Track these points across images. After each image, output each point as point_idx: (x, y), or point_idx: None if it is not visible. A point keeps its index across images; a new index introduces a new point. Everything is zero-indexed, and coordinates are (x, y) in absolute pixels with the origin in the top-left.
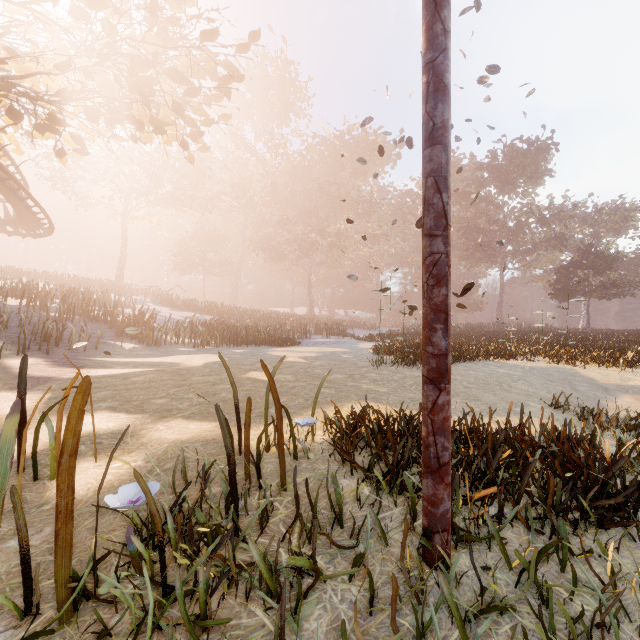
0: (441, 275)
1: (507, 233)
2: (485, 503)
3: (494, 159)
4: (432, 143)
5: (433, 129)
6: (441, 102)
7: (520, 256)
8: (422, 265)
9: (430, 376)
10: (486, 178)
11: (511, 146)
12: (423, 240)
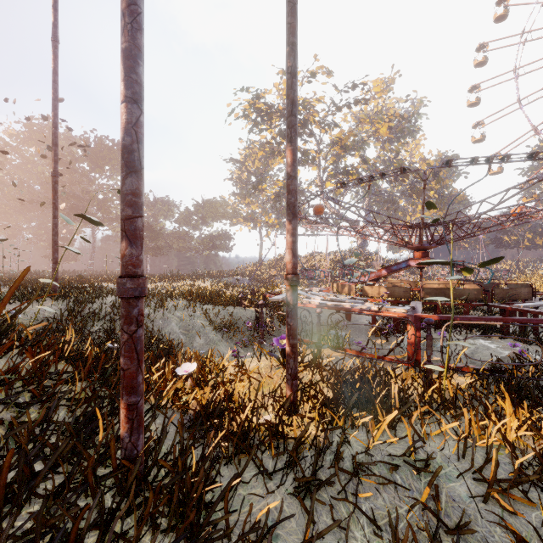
0: (57, 243)
1: (98, 203)
2: (67, 292)
3: (88, 143)
4: (55, 218)
5: (55, 216)
6: (57, 211)
7: (108, 222)
8: (52, 241)
9: (54, 262)
10: (81, 156)
11: (101, 140)
12: (53, 236)
